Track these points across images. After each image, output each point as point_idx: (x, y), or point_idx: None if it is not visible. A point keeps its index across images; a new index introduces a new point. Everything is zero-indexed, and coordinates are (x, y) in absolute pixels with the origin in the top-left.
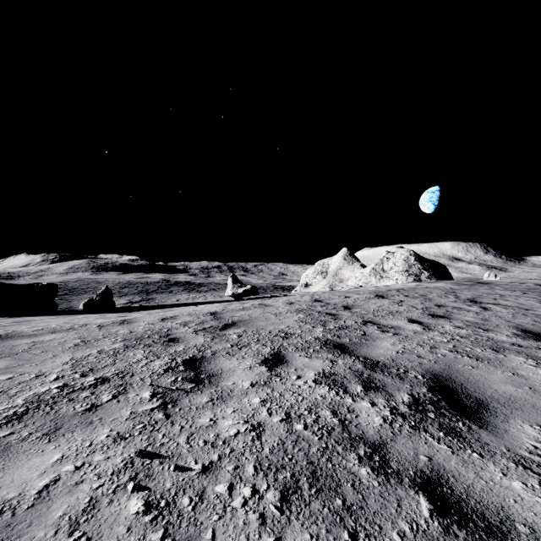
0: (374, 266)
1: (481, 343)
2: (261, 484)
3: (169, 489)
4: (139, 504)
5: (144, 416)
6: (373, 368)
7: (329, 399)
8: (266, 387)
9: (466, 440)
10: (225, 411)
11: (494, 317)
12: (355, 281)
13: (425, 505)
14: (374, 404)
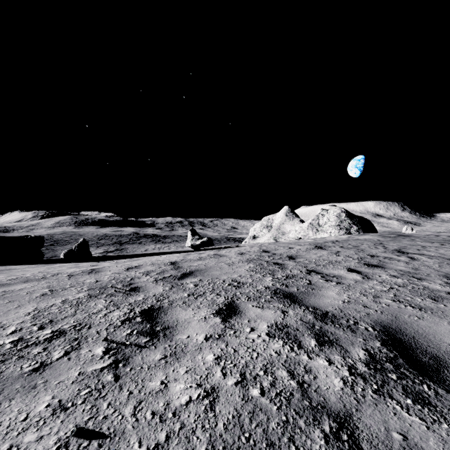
0: (311, 221)
1: (419, 292)
2: None
3: None
4: None
5: (92, 378)
6: (323, 319)
7: (284, 356)
8: (220, 341)
9: (437, 410)
10: (177, 371)
11: (423, 266)
12: (295, 234)
13: None
14: (330, 362)
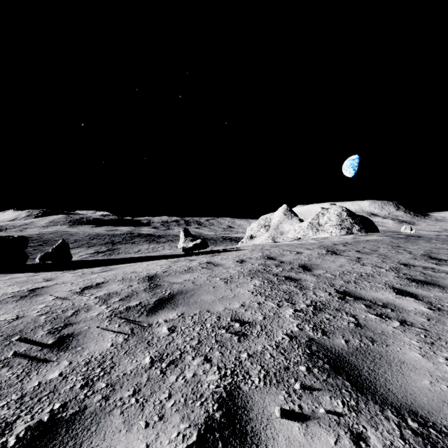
0: (311, 221)
1: None
2: None
3: None
4: None
5: None
6: None
7: None
8: None
9: None
10: None
11: None
12: (294, 234)
13: None
14: None
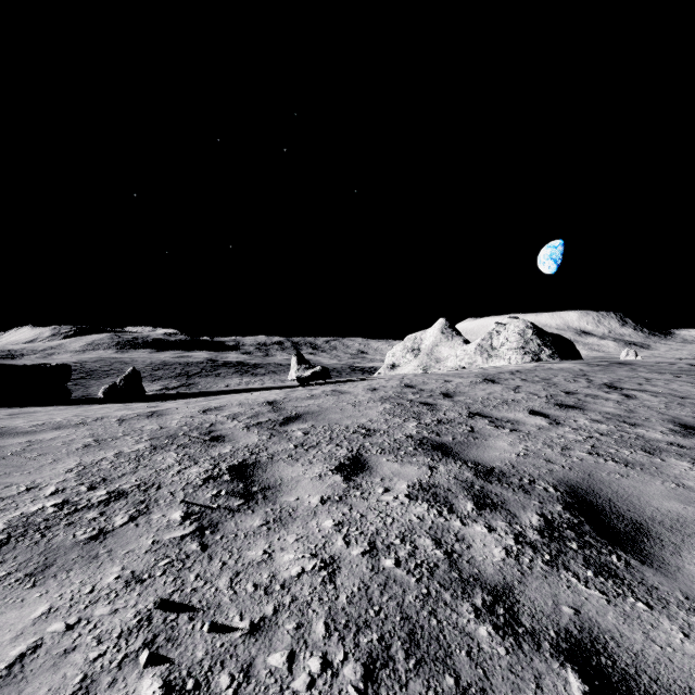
0: (481, 342)
1: (629, 443)
2: (335, 653)
3: (200, 661)
4: (154, 685)
5: (172, 547)
6: (486, 477)
7: (429, 521)
8: (342, 504)
9: (625, 583)
10: (284, 539)
11: (642, 407)
12: (456, 361)
13: (577, 685)
14: (491, 529)
